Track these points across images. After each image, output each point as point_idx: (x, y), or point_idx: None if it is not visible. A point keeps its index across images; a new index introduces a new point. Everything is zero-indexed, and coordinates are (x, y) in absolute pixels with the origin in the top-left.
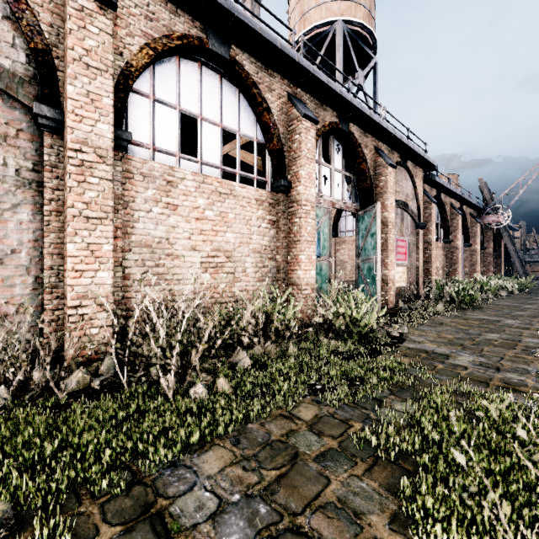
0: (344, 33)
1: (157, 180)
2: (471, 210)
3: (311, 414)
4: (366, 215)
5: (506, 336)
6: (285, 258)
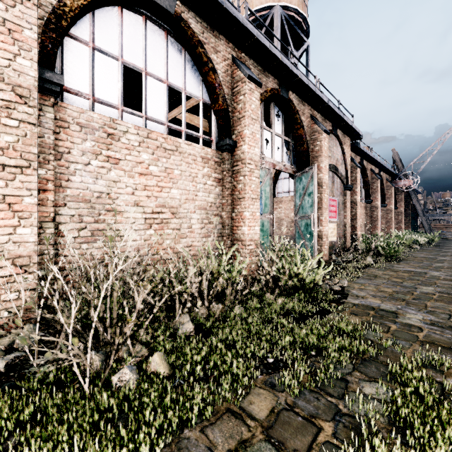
0: (282, 17)
1: (96, 132)
2: (386, 176)
3: (265, 408)
4: (304, 176)
5: (440, 289)
6: (230, 214)
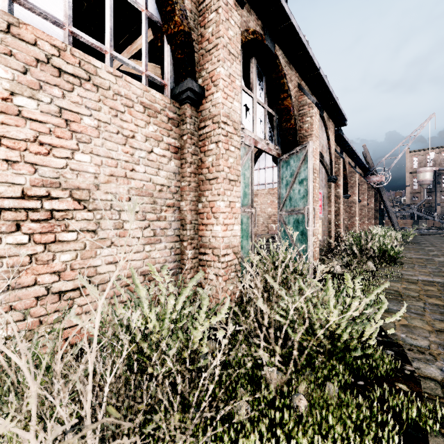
0: None
1: None
2: (360, 171)
3: None
4: (293, 158)
5: None
6: (195, 205)
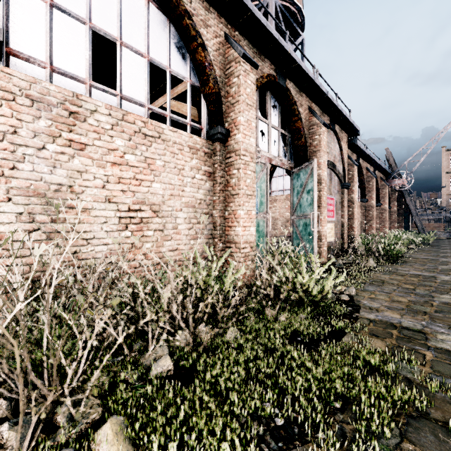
0: (276, 7)
1: (53, 108)
2: (381, 175)
3: None
4: (302, 172)
5: None
6: (223, 213)
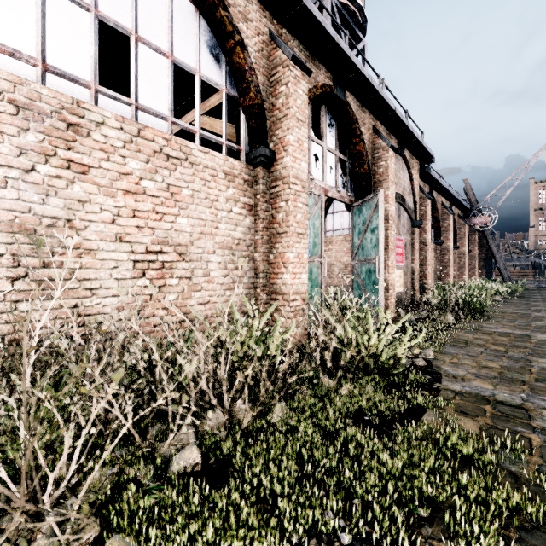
0: (332, 5)
1: (46, 118)
2: (458, 211)
3: None
4: (365, 206)
5: None
6: (267, 256)
